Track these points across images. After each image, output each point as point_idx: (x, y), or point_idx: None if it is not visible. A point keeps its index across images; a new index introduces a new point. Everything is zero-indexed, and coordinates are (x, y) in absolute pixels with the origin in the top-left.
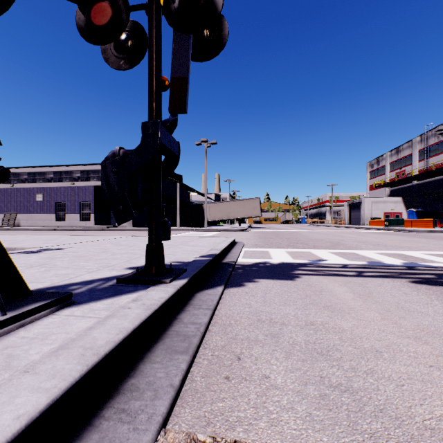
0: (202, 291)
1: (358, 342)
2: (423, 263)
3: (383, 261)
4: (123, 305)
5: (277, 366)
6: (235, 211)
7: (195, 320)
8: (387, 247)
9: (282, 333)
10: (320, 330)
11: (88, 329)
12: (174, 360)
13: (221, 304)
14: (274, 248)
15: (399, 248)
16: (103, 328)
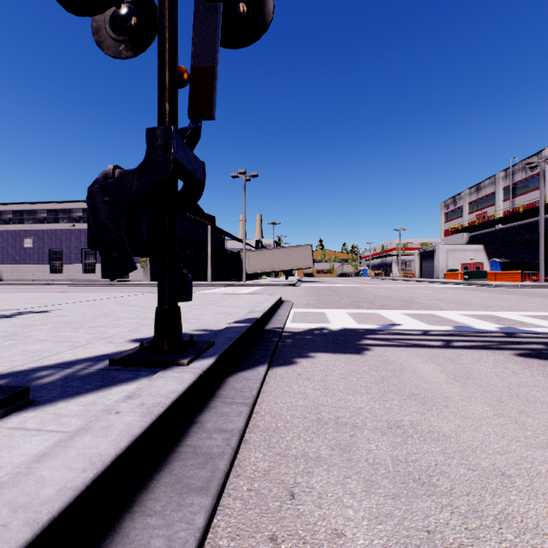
0: (236, 373)
1: (471, 457)
2: (524, 328)
3: (472, 325)
4: (109, 407)
5: (355, 510)
6: (281, 261)
7: (224, 424)
8: (473, 306)
9: (355, 444)
10: (410, 437)
11: (35, 460)
12: (185, 509)
13: (263, 393)
14: (332, 308)
15: (487, 307)
16: (62, 457)
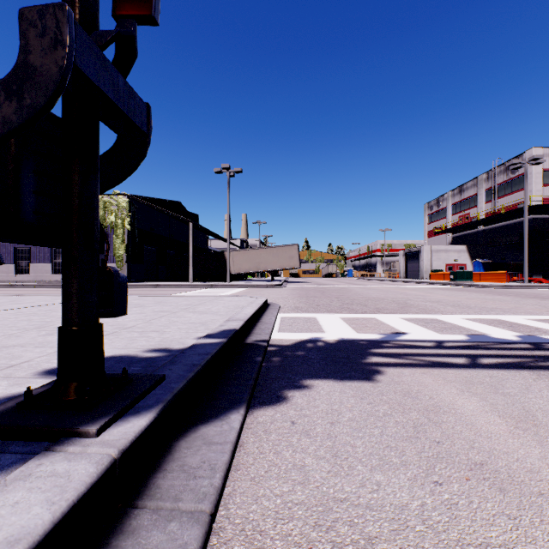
0: (195, 428)
1: None
2: (547, 336)
3: (487, 333)
4: None
5: None
6: (267, 261)
7: None
8: (474, 309)
9: None
10: None
11: None
12: None
13: (235, 472)
14: (323, 312)
15: (489, 310)
16: None
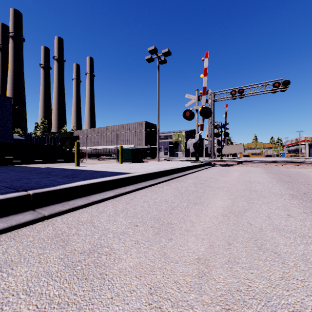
0: None
1: None
2: None
3: None
4: None
5: None
6: (230, 150)
7: None
8: None
9: None
10: None
11: None
12: None
13: None
14: None
15: None
16: None
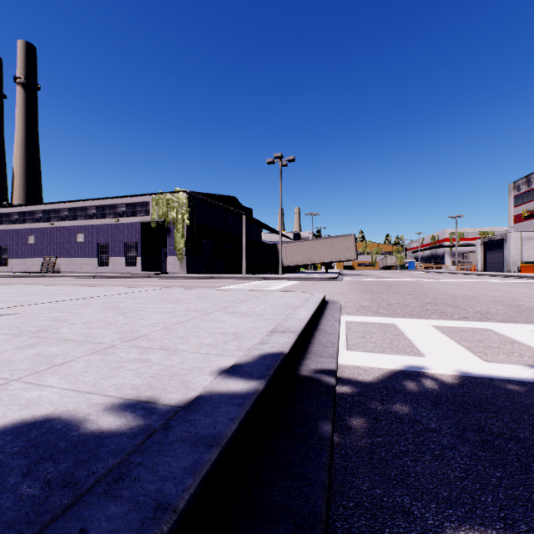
0: None
1: None
2: None
3: None
4: None
5: None
6: (321, 253)
7: None
8: None
9: None
10: None
11: None
12: None
13: None
14: (402, 316)
15: None
16: None
